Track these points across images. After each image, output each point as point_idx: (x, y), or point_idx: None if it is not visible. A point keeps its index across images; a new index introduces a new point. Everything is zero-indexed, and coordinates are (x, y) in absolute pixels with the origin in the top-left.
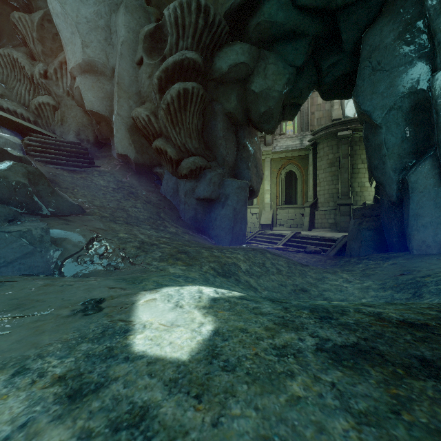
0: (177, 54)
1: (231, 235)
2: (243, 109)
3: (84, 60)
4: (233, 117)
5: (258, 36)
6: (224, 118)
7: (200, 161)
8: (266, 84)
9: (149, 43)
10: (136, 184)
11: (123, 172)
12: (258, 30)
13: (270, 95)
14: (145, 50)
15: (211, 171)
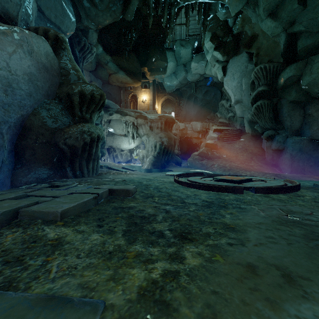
0: (255, 91)
1: (290, 168)
2: (304, 94)
3: (235, 101)
4: (296, 101)
5: (305, 52)
6: (288, 105)
7: (270, 132)
8: (311, 78)
9: (252, 86)
10: (251, 145)
11: (249, 140)
12: (302, 51)
13: (317, 82)
14: (251, 89)
15: (278, 135)
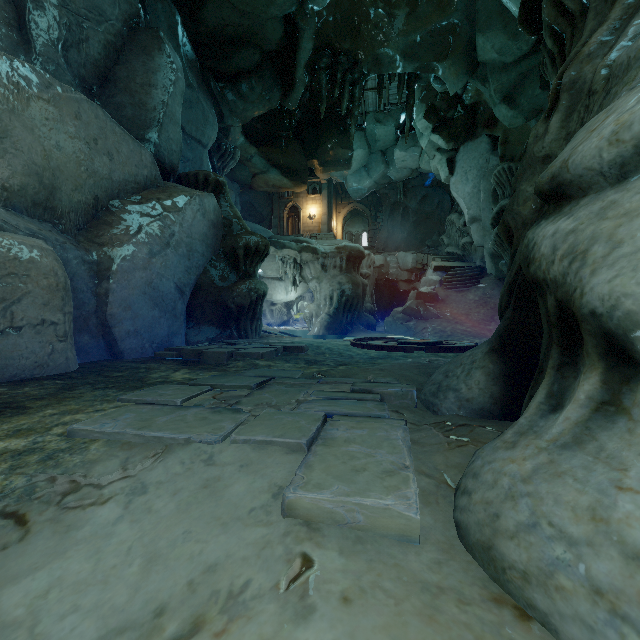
0: (497, 206)
1: None
2: None
3: (469, 218)
4: None
5: None
6: None
7: None
8: None
9: (495, 195)
10: (495, 294)
11: (493, 286)
12: None
13: None
14: (493, 201)
15: None
